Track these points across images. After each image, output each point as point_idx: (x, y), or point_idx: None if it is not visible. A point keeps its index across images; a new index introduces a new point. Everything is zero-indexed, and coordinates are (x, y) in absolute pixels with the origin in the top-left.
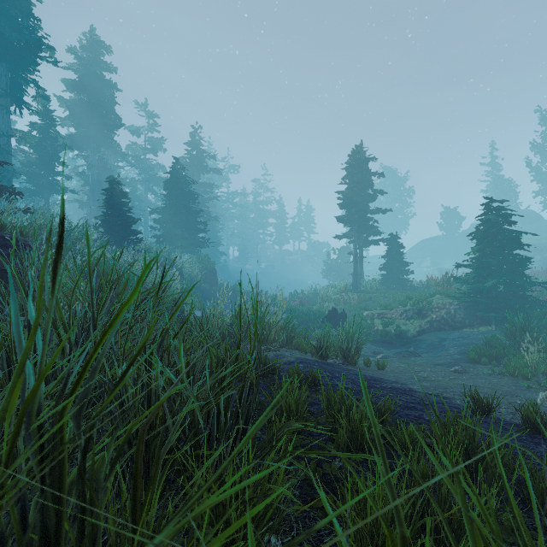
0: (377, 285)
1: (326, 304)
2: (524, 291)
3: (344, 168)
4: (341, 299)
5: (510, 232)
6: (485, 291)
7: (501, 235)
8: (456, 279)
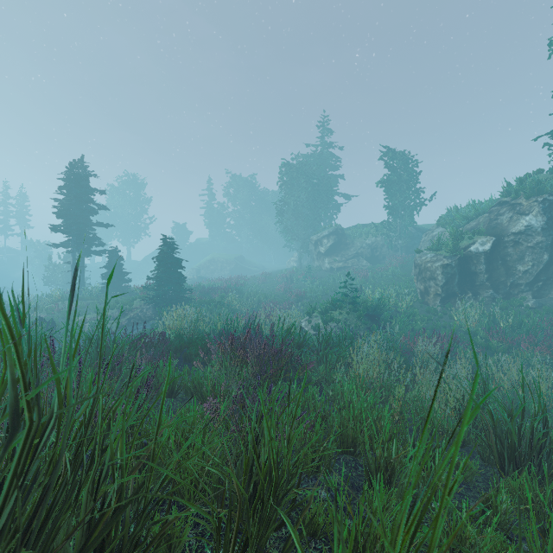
0: (98, 292)
1: (34, 314)
2: (184, 294)
3: (61, 179)
4: (55, 308)
5: (175, 259)
6: (161, 295)
7: (170, 260)
8: (145, 288)
